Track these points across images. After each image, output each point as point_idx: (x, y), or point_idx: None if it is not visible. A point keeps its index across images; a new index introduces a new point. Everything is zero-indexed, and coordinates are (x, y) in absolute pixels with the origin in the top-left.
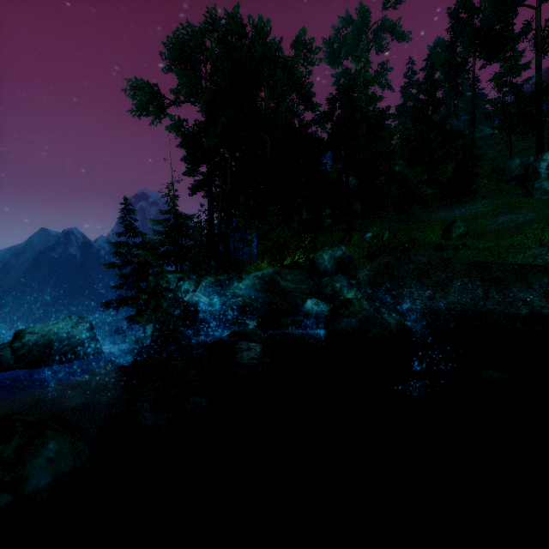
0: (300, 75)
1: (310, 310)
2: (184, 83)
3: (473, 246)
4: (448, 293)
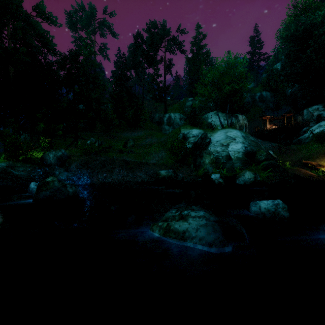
0: (40, 32)
1: (33, 189)
2: None
3: (135, 152)
4: (112, 175)
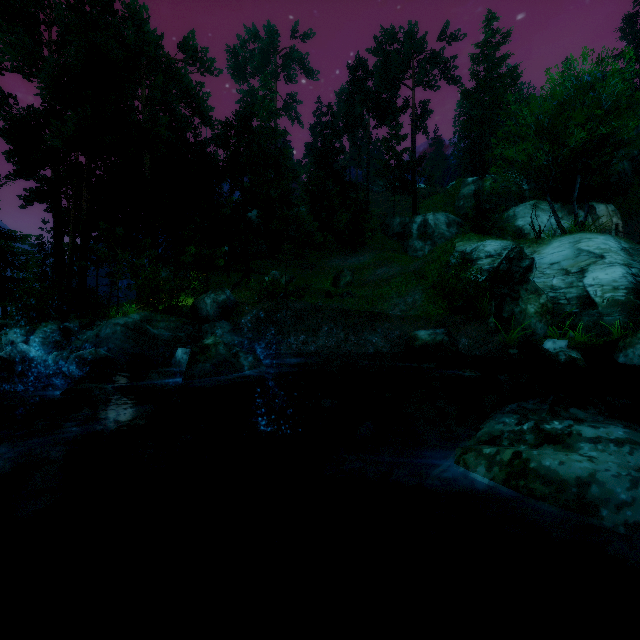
0: (189, 86)
1: (181, 360)
2: (9, 42)
3: (356, 294)
4: (317, 338)
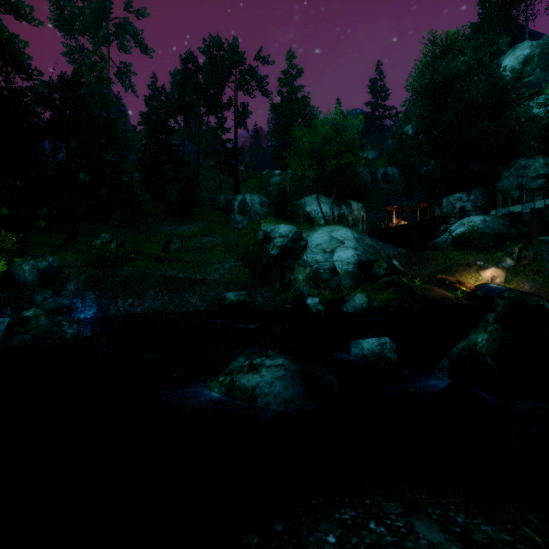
0: (0, 35)
1: None
2: None
3: (184, 259)
4: (144, 301)
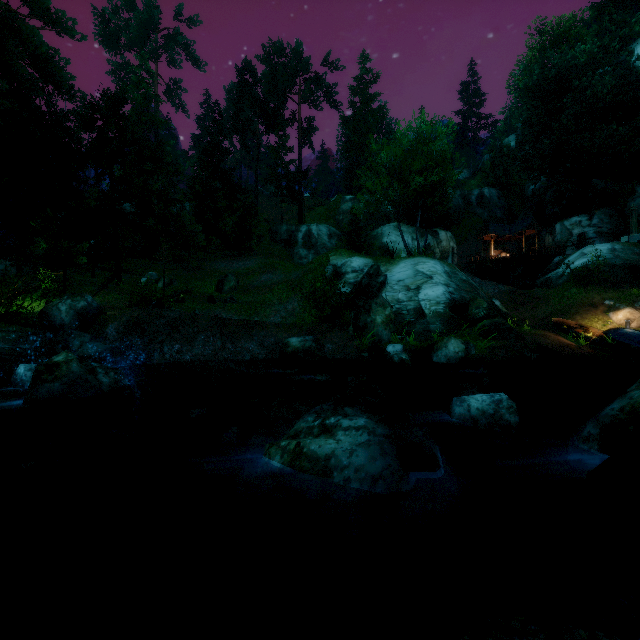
0: (39, 49)
1: (23, 378)
2: None
3: (240, 300)
4: (193, 346)
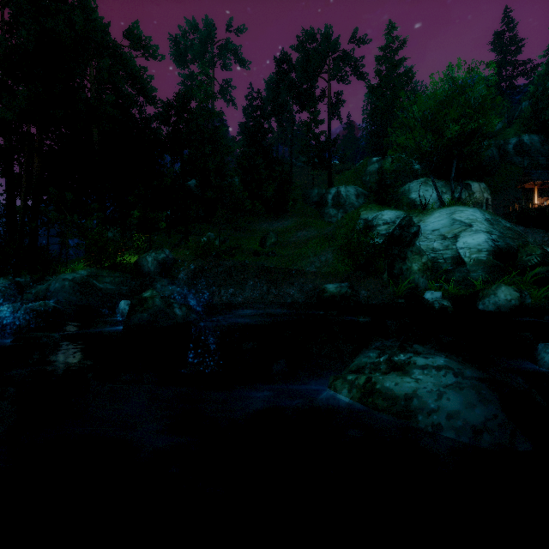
0: (134, 69)
1: (123, 310)
2: None
3: (279, 253)
4: (244, 290)
